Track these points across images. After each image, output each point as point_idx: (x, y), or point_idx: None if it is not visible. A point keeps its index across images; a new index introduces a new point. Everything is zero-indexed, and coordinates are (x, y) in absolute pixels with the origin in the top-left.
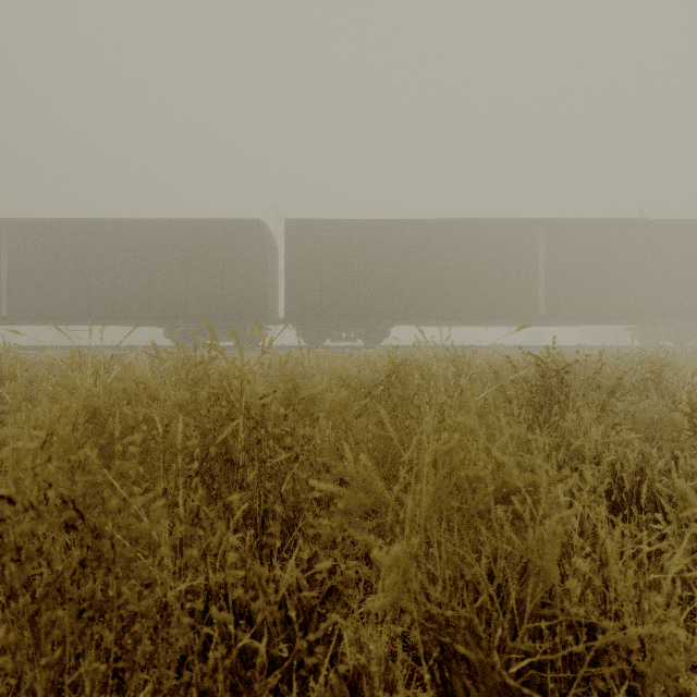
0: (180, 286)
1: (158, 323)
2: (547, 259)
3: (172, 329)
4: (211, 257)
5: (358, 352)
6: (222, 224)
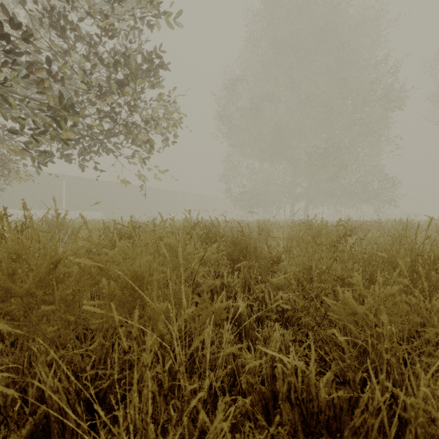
0: None
1: None
2: (66, 189)
3: None
4: None
5: None
6: None
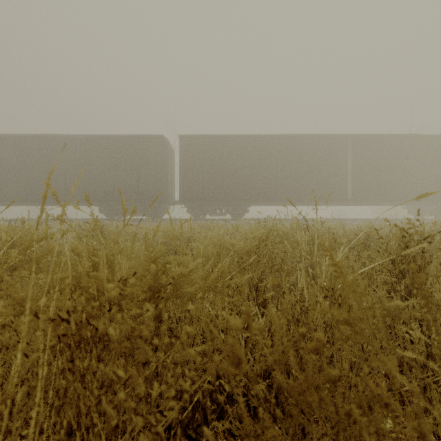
0: (109, 179)
1: (95, 204)
2: (353, 161)
3: (105, 207)
4: (130, 160)
5: (231, 223)
6: (137, 138)
